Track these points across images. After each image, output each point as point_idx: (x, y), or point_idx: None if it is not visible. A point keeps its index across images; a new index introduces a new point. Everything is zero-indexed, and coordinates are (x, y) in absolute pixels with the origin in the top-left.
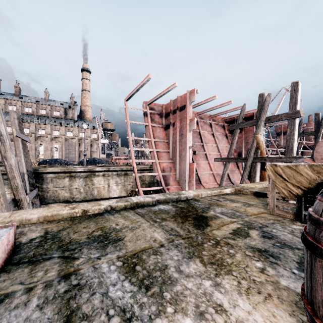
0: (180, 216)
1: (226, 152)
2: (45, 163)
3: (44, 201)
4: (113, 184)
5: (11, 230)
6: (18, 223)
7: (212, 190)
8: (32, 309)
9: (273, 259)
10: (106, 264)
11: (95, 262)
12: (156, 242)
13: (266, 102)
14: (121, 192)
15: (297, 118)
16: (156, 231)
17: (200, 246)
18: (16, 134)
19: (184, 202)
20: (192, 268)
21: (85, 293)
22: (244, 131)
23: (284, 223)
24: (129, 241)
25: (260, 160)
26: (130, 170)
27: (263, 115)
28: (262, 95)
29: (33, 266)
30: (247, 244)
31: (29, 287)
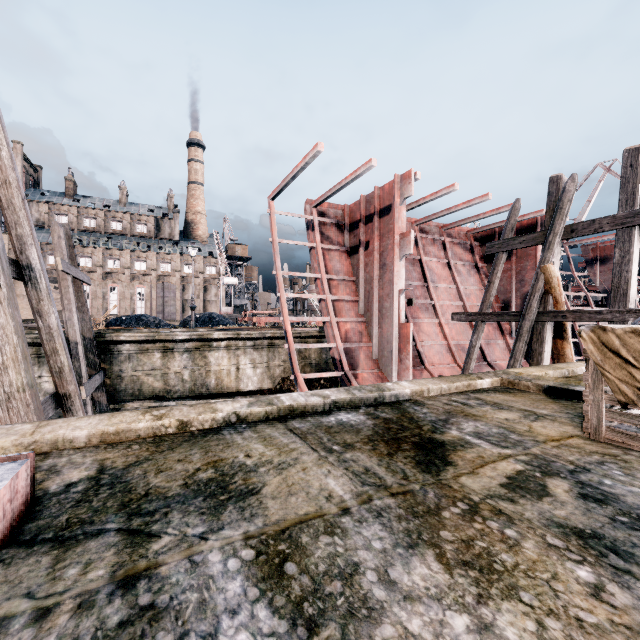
0: (385, 440)
1: (476, 300)
2: (118, 323)
3: (115, 396)
4: (247, 366)
5: (23, 468)
6: (50, 448)
7: (451, 380)
8: None
9: (618, 559)
10: (219, 553)
11: (194, 548)
12: (332, 502)
13: (567, 194)
14: (262, 380)
15: (638, 226)
16: (331, 474)
17: (434, 516)
18: (63, 268)
19: (392, 406)
20: (417, 575)
21: (164, 633)
22: (514, 258)
23: (628, 464)
24: (273, 497)
25: (552, 318)
26: (281, 338)
27: (559, 221)
28: (557, 178)
29: (61, 550)
30: (546, 514)
31: (42, 608)
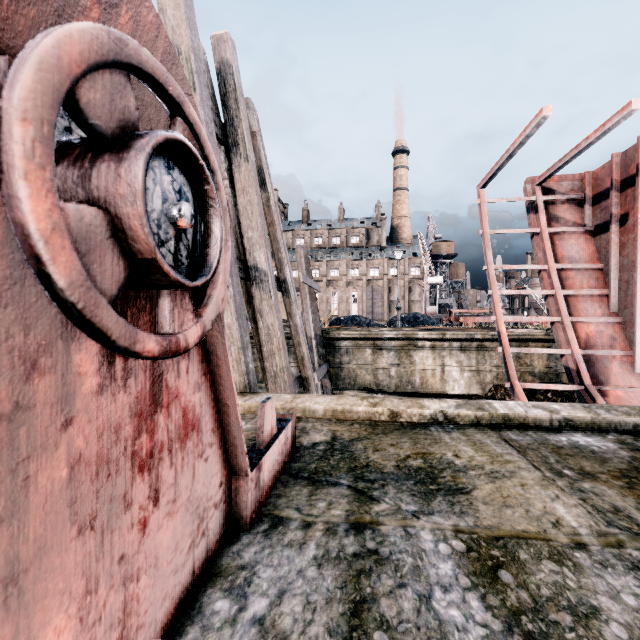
0: None
1: None
2: (338, 322)
3: (336, 383)
4: (453, 368)
5: (290, 424)
6: (301, 414)
7: None
8: (307, 559)
9: None
10: (430, 534)
11: (407, 521)
12: (561, 530)
13: None
14: (469, 385)
15: None
16: (560, 499)
17: None
18: (303, 280)
19: None
20: None
21: (386, 576)
22: None
23: None
24: (485, 502)
25: None
26: (492, 340)
27: None
28: None
29: (313, 487)
30: None
31: (306, 521)
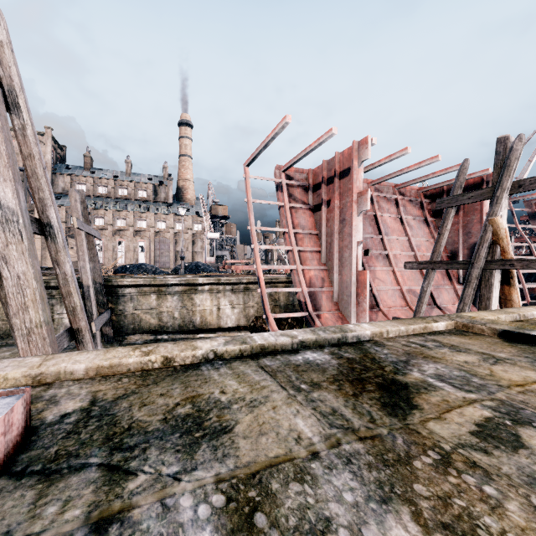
0: (350, 380)
1: (426, 250)
2: (124, 270)
3: (119, 330)
4: (226, 307)
5: (19, 402)
6: (53, 379)
7: (408, 323)
8: None
9: None
10: (190, 497)
11: (167, 489)
12: (302, 444)
13: (514, 153)
14: (238, 319)
15: None
16: (300, 414)
17: (405, 466)
18: (78, 225)
19: (355, 347)
20: None
21: None
22: (461, 212)
23: None
24: (245, 436)
25: (500, 266)
26: (254, 283)
27: (506, 178)
28: (504, 139)
29: (45, 485)
30: (526, 469)
31: None
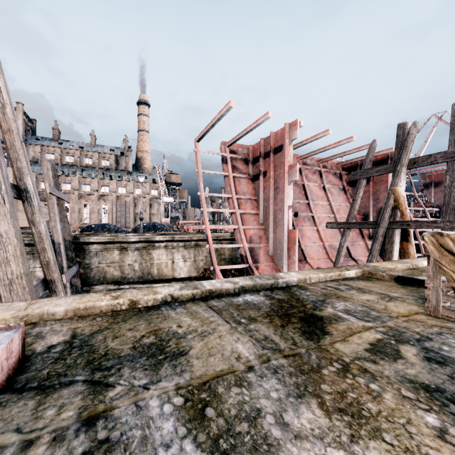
0: (279, 315)
1: (344, 213)
2: (89, 229)
3: (86, 281)
4: (179, 260)
5: (16, 335)
6: (38, 319)
7: (326, 271)
8: None
9: None
10: (157, 400)
11: (139, 395)
12: (241, 361)
13: (410, 136)
14: (190, 270)
15: None
16: (240, 340)
17: (316, 373)
18: (50, 190)
19: (284, 290)
20: (304, 418)
21: None
22: (371, 183)
23: None
24: (197, 357)
25: (399, 226)
26: (203, 240)
27: (404, 156)
28: (403, 125)
29: (42, 396)
30: (400, 372)
31: (27, 440)
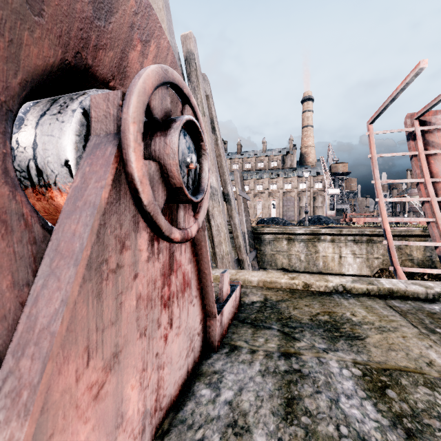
0: None
1: None
2: (262, 222)
3: (262, 264)
4: (348, 255)
5: (238, 288)
6: (242, 283)
7: None
8: (255, 371)
9: None
10: (336, 363)
11: (320, 354)
12: (433, 368)
13: None
14: (361, 268)
15: None
16: (433, 348)
17: None
18: (239, 193)
19: None
20: None
21: (307, 385)
22: None
23: None
24: (375, 346)
25: None
26: (379, 235)
27: None
28: None
29: (254, 329)
30: None
31: (252, 349)
